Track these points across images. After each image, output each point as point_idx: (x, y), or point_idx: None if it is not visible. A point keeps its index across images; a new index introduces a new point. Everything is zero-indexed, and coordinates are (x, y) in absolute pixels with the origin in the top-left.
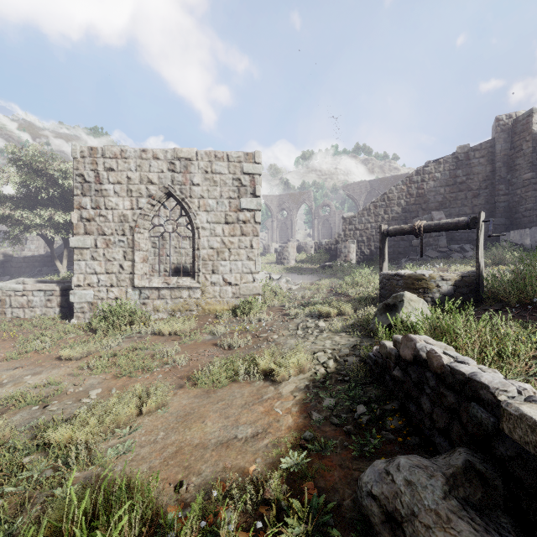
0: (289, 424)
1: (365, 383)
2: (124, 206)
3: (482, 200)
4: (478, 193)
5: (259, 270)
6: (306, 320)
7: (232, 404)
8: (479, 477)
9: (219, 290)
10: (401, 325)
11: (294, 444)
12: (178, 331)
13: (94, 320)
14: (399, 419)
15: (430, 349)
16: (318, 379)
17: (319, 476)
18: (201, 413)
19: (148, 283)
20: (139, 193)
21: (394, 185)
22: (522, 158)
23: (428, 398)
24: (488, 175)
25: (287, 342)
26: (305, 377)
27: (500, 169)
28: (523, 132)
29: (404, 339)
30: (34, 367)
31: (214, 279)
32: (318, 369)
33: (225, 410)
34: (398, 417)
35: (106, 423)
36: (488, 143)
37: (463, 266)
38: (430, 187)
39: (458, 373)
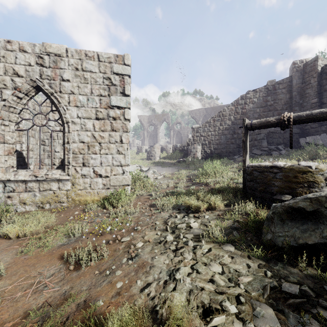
0: None
1: None
2: None
3: None
4: (281, 112)
5: (128, 163)
6: (174, 215)
7: None
8: None
9: (89, 182)
10: None
11: None
12: (28, 233)
13: None
14: None
15: None
16: None
17: None
18: None
19: (13, 176)
20: (3, 84)
21: (227, 106)
22: (310, 89)
23: None
24: (288, 100)
25: (154, 263)
26: None
27: (295, 97)
28: (311, 71)
29: None
30: None
31: (84, 172)
32: None
33: None
34: None
35: None
36: (288, 79)
37: (288, 160)
38: (250, 108)
39: None
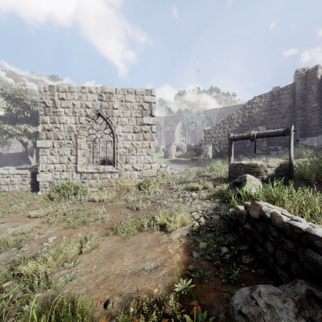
0: (178, 260)
1: (225, 232)
2: (71, 122)
3: (287, 120)
4: (285, 115)
5: (154, 161)
6: (184, 192)
7: (140, 246)
8: (318, 301)
9: (130, 174)
10: (246, 195)
11: (183, 274)
12: (104, 199)
13: (52, 192)
14: (250, 256)
15: (273, 211)
16: (194, 230)
17: (200, 296)
18: (120, 252)
19: (85, 169)
20: (80, 114)
21: (235, 111)
22: (311, 94)
23: (271, 243)
24: (291, 105)
25: (173, 206)
26: (186, 229)
27: (298, 101)
28: (312, 79)
29: (252, 204)
30: (13, 222)
31: (126, 167)
32: (194, 223)
33: (136, 250)
34: (249, 255)
35: (58, 259)
36: (291, 86)
37: (277, 159)
38: (256, 112)
39: (296, 228)
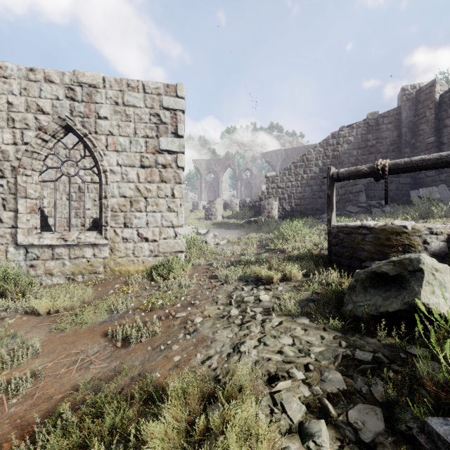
0: None
1: None
2: (3, 140)
3: None
4: (386, 155)
5: (182, 223)
6: (240, 287)
7: None
8: None
9: (133, 247)
10: None
11: None
12: (61, 308)
13: None
14: None
15: None
16: None
17: None
18: None
19: (37, 239)
20: (25, 124)
21: (313, 147)
22: (425, 124)
23: None
24: (395, 140)
25: (216, 337)
26: None
27: (406, 134)
28: (426, 100)
29: None
30: None
31: (126, 234)
32: None
33: None
34: None
35: None
36: (395, 111)
37: (392, 220)
38: (344, 149)
39: None
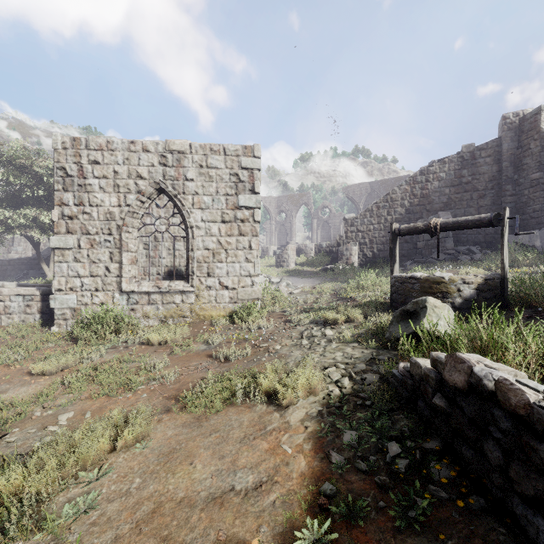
0: (302, 470)
1: (391, 408)
2: (111, 203)
3: (488, 201)
4: (484, 193)
5: (259, 273)
6: (311, 327)
7: (228, 438)
8: None
9: (215, 295)
10: (428, 336)
11: (312, 503)
12: (169, 341)
13: (75, 328)
14: (448, 465)
15: (500, 377)
16: (333, 403)
17: None
18: (190, 449)
19: (137, 287)
20: (127, 188)
21: (398, 186)
22: (530, 157)
23: (497, 444)
24: (495, 175)
25: (291, 354)
26: (317, 401)
27: (507, 169)
28: (530, 130)
29: (449, 359)
30: (0, 384)
31: (209, 283)
32: (332, 390)
33: (219, 446)
34: (447, 464)
35: (66, 466)
36: (495, 142)
37: (474, 268)
38: (434, 187)
39: None
